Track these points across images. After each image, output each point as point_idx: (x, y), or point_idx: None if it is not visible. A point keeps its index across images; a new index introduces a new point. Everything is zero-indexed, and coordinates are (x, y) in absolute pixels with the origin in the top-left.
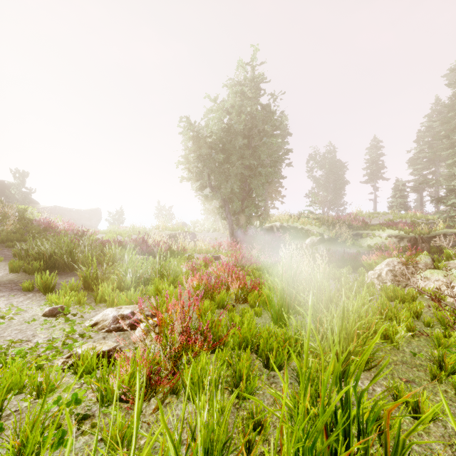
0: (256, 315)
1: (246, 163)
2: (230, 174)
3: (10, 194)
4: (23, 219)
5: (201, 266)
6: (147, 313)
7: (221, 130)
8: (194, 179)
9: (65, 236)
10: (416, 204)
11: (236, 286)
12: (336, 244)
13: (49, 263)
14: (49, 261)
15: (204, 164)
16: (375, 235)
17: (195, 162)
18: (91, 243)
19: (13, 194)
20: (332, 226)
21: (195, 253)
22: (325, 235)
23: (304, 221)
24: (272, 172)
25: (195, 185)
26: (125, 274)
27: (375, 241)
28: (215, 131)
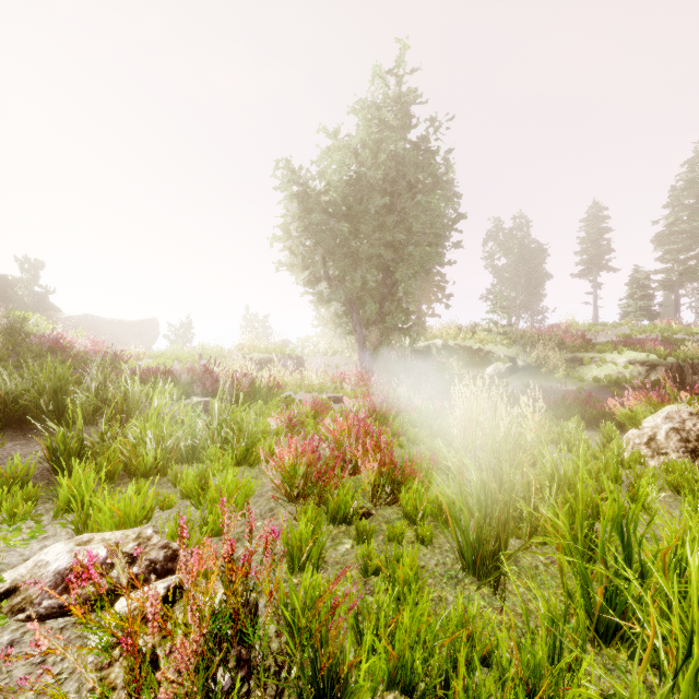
0: (421, 541)
1: (387, 238)
2: (360, 259)
3: (15, 297)
4: (18, 333)
5: (308, 418)
6: (155, 554)
7: (345, 182)
8: (300, 265)
9: (82, 361)
10: (662, 310)
11: (374, 465)
12: (538, 376)
13: (12, 413)
14: (11, 411)
15: (317, 239)
16: (606, 360)
17: (301, 237)
18: (104, 374)
19: (20, 296)
20: (529, 346)
21: (301, 390)
22: (520, 360)
23: (483, 338)
24: (432, 253)
25: (301, 276)
26: (144, 440)
27: (606, 371)
28: (335, 183)
